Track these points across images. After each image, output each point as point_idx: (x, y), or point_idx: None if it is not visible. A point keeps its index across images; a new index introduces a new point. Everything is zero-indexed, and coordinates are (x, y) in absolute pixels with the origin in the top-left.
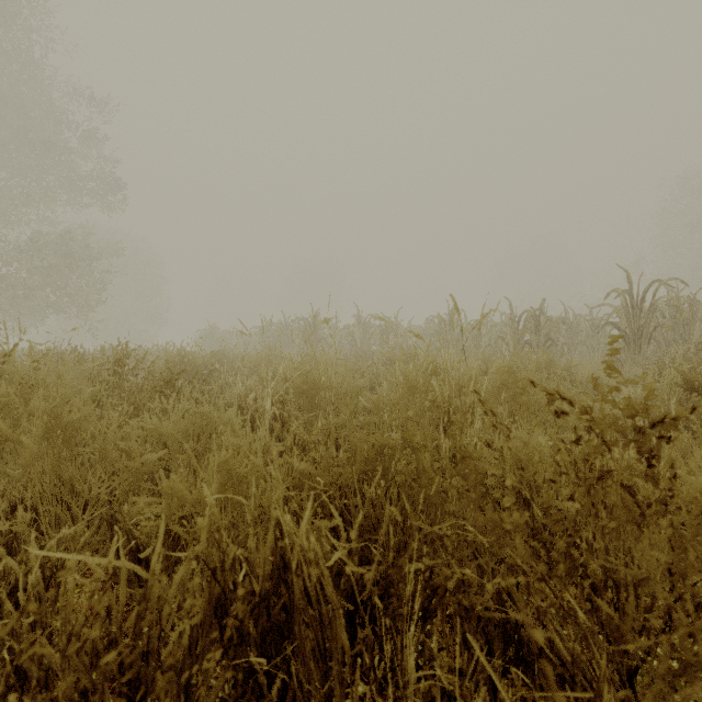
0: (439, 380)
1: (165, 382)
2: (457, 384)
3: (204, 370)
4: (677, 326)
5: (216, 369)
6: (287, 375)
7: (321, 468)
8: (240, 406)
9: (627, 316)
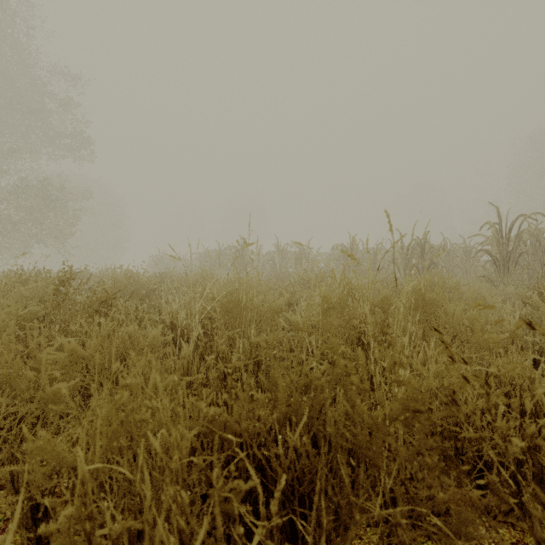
0: (355, 300)
1: (101, 301)
2: (372, 304)
3: (148, 289)
4: (537, 252)
5: (159, 287)
6: (215, 295)
7: (236, 414)
8: (172, 322)
9: (498, 244)
